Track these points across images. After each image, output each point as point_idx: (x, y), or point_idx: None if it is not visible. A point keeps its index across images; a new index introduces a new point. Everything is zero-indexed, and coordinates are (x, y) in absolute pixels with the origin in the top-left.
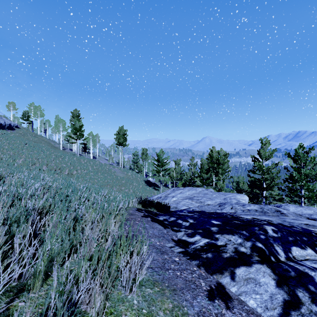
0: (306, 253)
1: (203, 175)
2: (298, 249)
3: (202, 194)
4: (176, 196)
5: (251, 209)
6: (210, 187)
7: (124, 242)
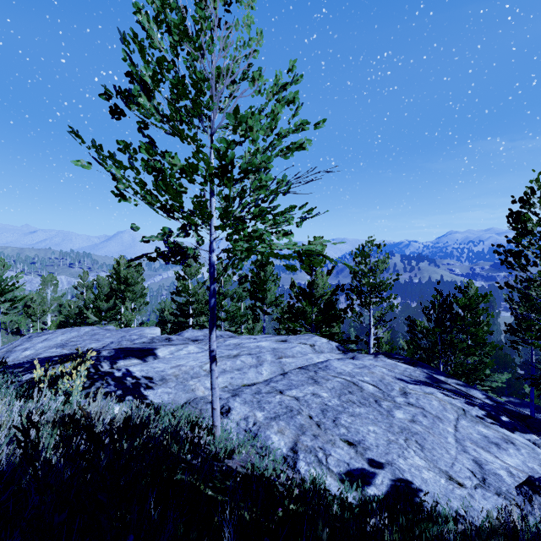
0: (131, 362)
1: (101, 304)
2: (125, 361)
3: (88, 336)
4: (34, 347)
5: (139, 342)
6: (113, 323)
7: None
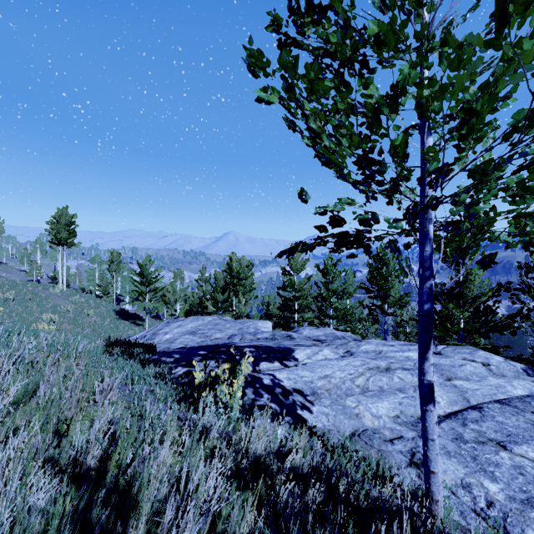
0: (273, 365)
1: (217, 296)
2: (266, 364)
3: (211, 325)
4: (171, 332)
5: (262, 337)
6: (228, 314)
7: (94, 375)
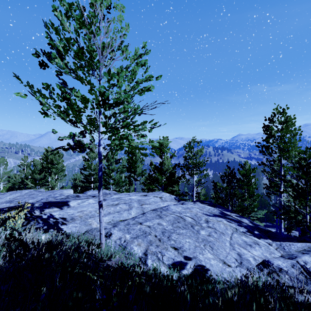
0: (53, 210)
1: (35, 176)
2: (49, 209)
3: (27, 195)
4: None
5: (59, 198)
6: (44, 187)
7: None
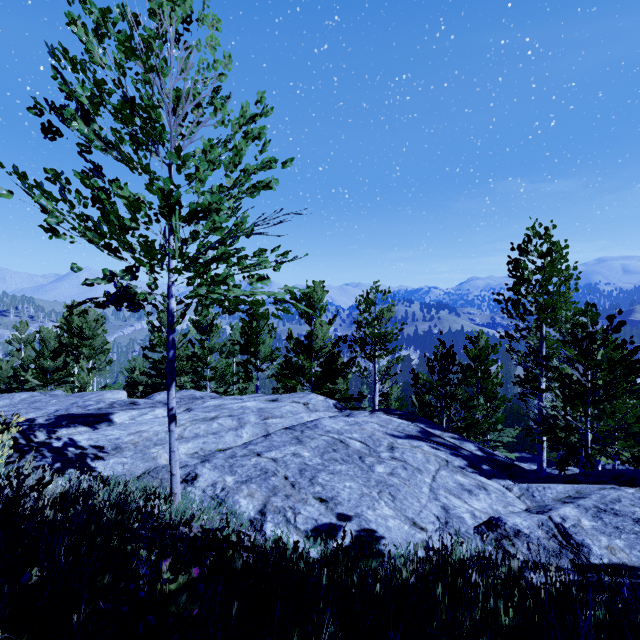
0: (77, 431)
1: (45, 363)
2: (68, 430)
3: (25, 404)
4: None
5: (94, 408)
6: (63, 387)
7: None
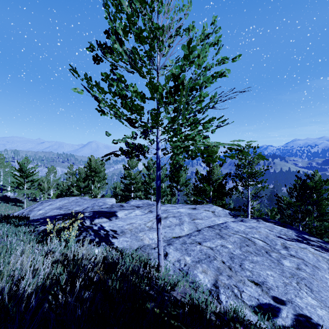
0: (102, 220)
1: (80, 183)
2: (99, 220)
3: (74, 202)
4: (44, 208)
5: (104, 207)
6: (87, 195)
7: None
